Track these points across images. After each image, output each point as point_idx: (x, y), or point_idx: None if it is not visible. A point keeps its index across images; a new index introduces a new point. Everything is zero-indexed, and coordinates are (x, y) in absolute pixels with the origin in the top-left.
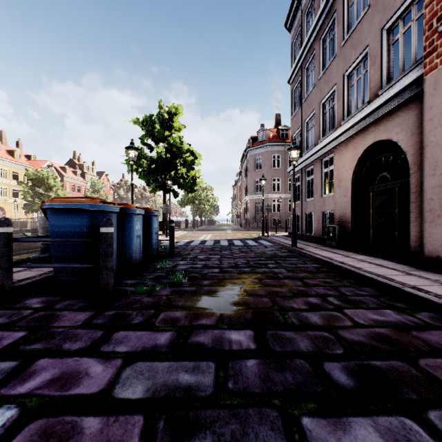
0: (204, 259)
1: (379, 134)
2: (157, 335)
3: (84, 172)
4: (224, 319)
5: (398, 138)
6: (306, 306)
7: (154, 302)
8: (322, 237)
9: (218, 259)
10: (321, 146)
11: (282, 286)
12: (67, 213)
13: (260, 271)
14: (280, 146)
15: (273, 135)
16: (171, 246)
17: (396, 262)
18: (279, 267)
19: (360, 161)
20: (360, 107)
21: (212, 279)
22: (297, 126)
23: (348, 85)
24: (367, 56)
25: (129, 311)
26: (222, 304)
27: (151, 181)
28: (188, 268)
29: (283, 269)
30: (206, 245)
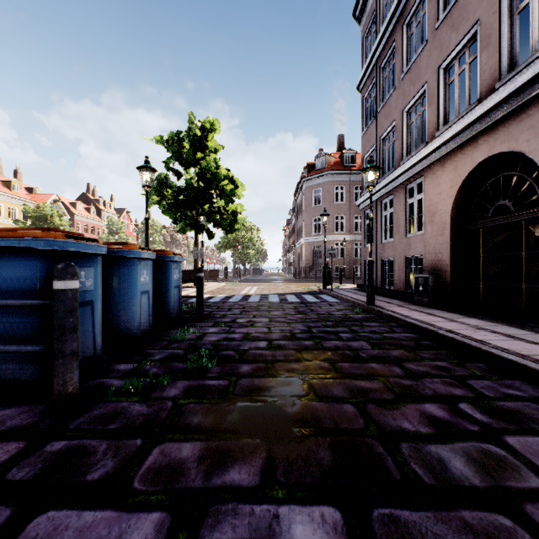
0: (246, 324)
1: (496, 144)
2: (125, 525)
3: (100, 209)
4: (277, 466)
5: (528, 148)
6: (428, 428)
7: (148, 417)
8: (406, 291)
9: (266, 324)
10: (405, 167)
11: (371, 376)
12: (5, 256)
13: (329, 346)
14: (344, 174)
15: (335, 161)
16: (199, 305)
17: (531, 330)
18: (357, 338)
19: (464, 185)
20: (466, 109)
21: (255, 361)
22: (369, 145)
23: (445, 82)
24: (475, 37)
25: (94, 442)
26: (273, 422)
27: (179, 217)
28: (221, 341)
29: (364, 342)
30: (249, 302)
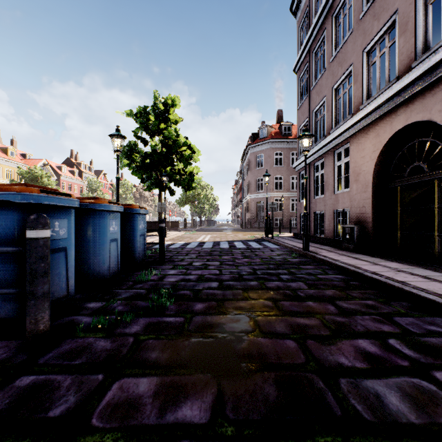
0: (200, 267)
1: (412, 115)
2: None
3: (81, 171)
4: (226, 402)
5: (440, 117)
6: (363, 363)
7: (111, 352)
8: (335, 238)
9: (217, 267)
10: (334, 135)
11: (309, 314)
12: None
13: (271, 286)
14: (282, 142)
15: (275, 131)
16: (161, 251)
17: None
18: (295, 279)
19: (384, 150)
20: (386, 85)
21: (208, 300)
22: (304, 117)
23: (368, 64)
24: (393, 25)
25: (59, 377)
26: (222, 358)
27: (146, 178)
28: (179, 282)
29: (301, 283)
30: (204, 248)
